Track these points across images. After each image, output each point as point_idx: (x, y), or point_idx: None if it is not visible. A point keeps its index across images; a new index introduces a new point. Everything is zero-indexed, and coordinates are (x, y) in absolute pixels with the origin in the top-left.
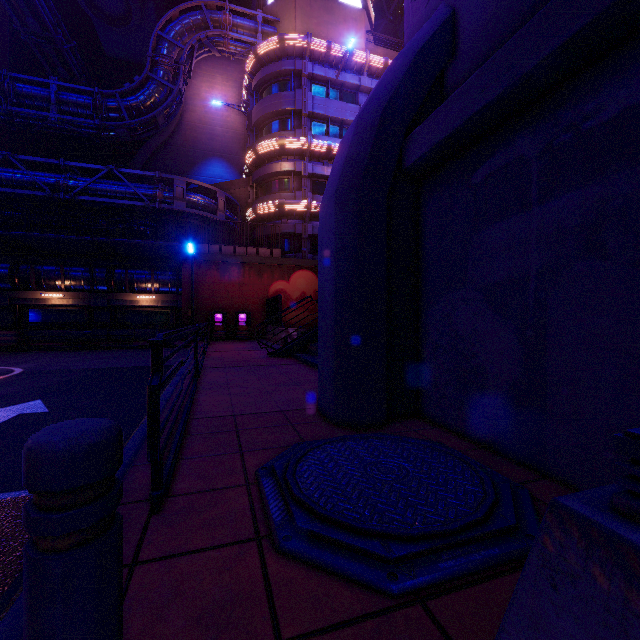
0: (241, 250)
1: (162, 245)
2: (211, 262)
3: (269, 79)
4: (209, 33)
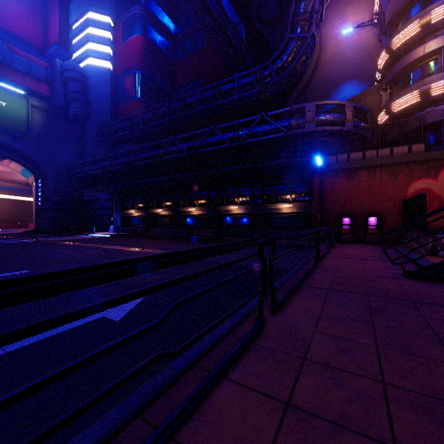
0: (370, 154)
1: (293, 161)
2: (338, 170)
3: None
4: None
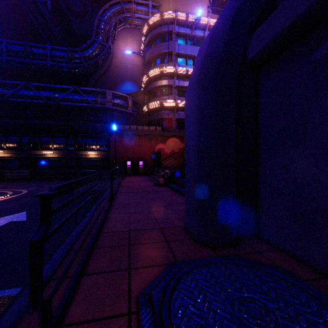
0: (140, 128)
1: (100, 126)
2: (125, 134)
3: (155, 37)
4: (124, 15)
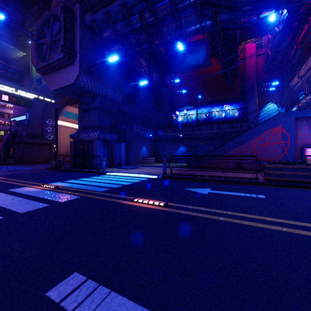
0: None
1: None
2: None
3: None
4: None
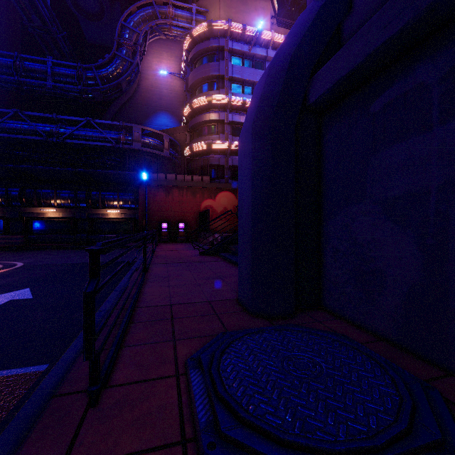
0: (180, 177)
1: (124, 174)
2: (159, 186)
3: (201, 53)
4: (158, 22)
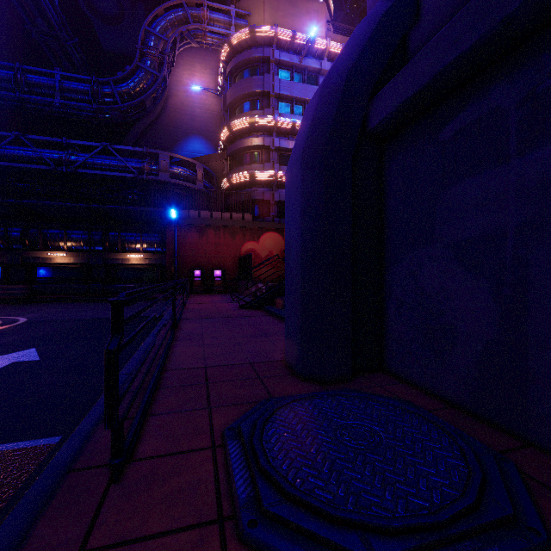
0: (217, 215)
1: (148, 211)
2: (191, 225)
3: (241, 65)
4: (189, 27)
